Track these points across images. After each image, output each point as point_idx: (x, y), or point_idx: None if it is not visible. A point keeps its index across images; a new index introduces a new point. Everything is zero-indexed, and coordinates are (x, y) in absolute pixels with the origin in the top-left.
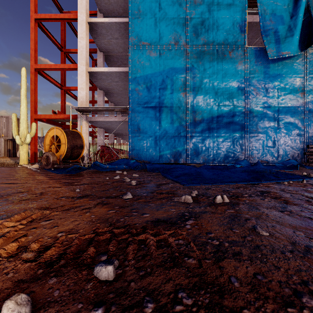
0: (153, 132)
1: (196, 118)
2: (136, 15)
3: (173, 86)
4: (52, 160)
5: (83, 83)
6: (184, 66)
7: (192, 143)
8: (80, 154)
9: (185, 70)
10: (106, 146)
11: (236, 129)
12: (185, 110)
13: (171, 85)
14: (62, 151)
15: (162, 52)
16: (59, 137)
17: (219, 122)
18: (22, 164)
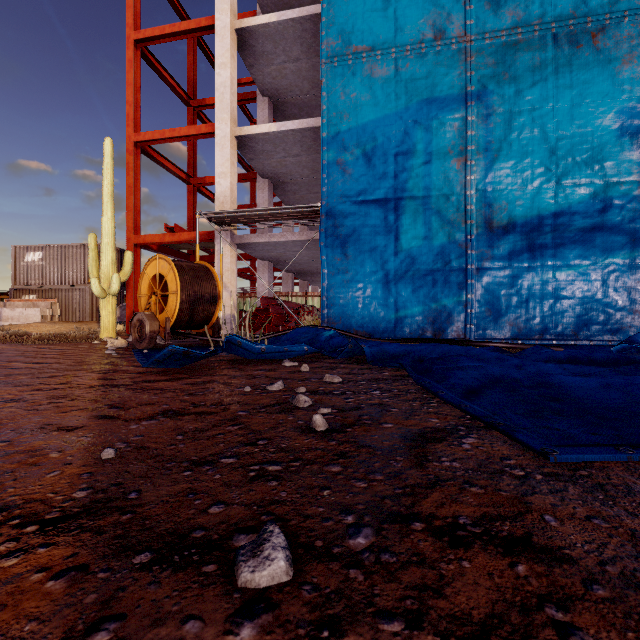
0: (380, 261)
1: (493, 221)
2: None
3: (432, 144)
4: (148, 330)
5: (225, 163)
6: (459, 91)
7: (482, 286)
8: (212, 317)
9: (463, 101)
10: (274, 298)
11: (616, 246)
12: (463, 203)
13: (425, 142)
14: (170, 310)
15: (403, 64)
16: (165, 277)
17: (562, 227)
18: (104, 336)
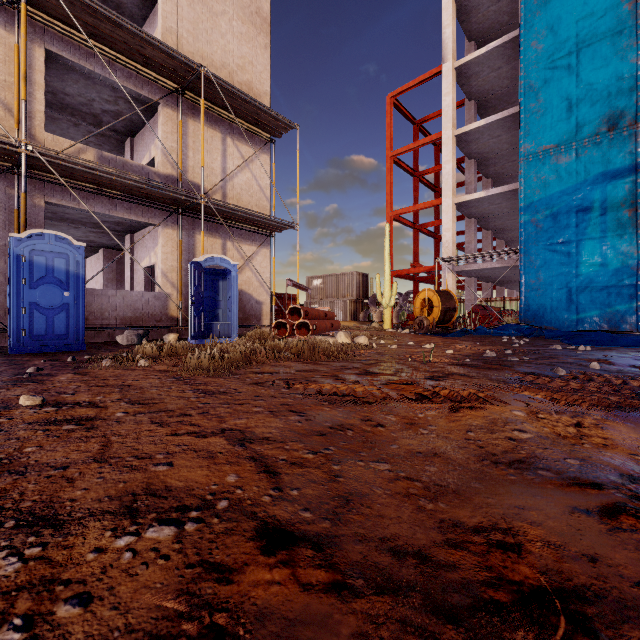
0: (564, 282)
1: None
2: (532, 110)
3: (607, 202)
4: (425, 325)
5: (448, 222)
6: (631, 163)
7: None
8: (453, 318)
9: (635, 169)
10: (480, 305)
11: None
12: (635, 239)
13: (601, 201)
14: (435, 315)
15: (582, 151)
16: (431, 299)
17: None
18: (386, 328)
